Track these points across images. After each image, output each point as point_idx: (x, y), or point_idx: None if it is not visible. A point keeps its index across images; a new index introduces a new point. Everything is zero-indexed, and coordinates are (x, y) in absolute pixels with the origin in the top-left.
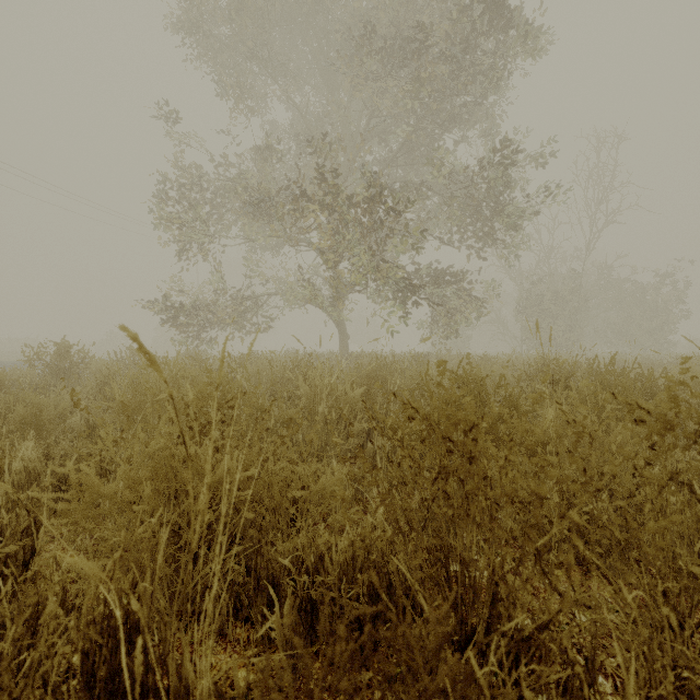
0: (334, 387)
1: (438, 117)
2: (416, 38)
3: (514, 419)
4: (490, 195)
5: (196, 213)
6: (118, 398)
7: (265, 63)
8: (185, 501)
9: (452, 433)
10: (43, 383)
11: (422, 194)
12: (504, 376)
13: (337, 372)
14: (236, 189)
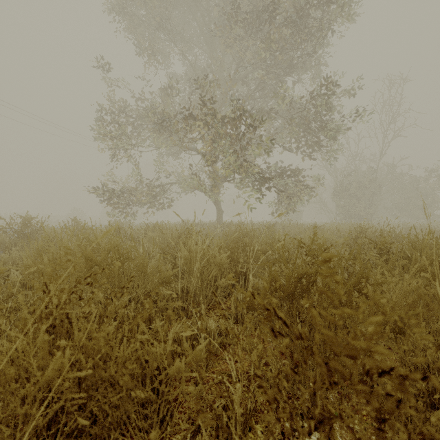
0: (205, 251)
1: (282, 65)
2: (267, 9)
3: (417, 328)
4: (317, 116)
5: (121, 130)
6: (26, 263)
7: (167, 32)
8: (9, 404)
9: (345, 371)
10: (7, 244)
11: (271, 116)
12: (359, 251)
13: (208, 240)
14: (148, 114)
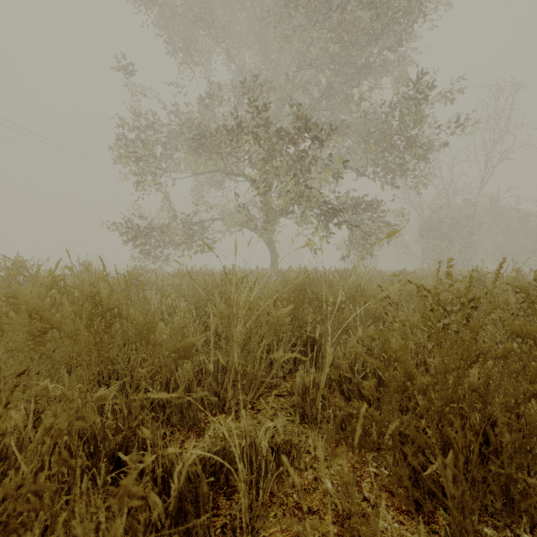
0: (253, 305)
1: (355, 64)
2: None
3: None
4: (402, 130)
5: (147, 150)
6: None
7: (207, 25)
8: None
9: None
10: None
11: (342, 131)
12: None
13: (257, 286)
14: (182, 130)
